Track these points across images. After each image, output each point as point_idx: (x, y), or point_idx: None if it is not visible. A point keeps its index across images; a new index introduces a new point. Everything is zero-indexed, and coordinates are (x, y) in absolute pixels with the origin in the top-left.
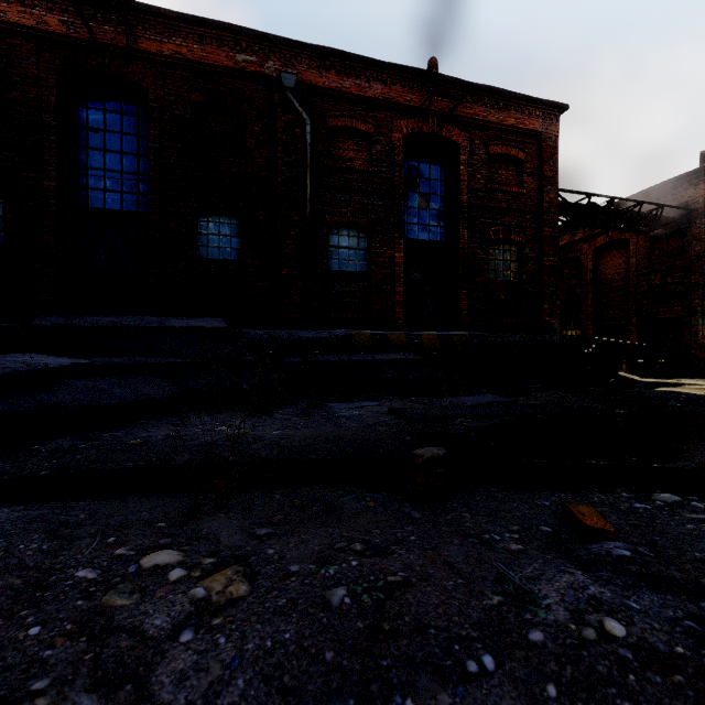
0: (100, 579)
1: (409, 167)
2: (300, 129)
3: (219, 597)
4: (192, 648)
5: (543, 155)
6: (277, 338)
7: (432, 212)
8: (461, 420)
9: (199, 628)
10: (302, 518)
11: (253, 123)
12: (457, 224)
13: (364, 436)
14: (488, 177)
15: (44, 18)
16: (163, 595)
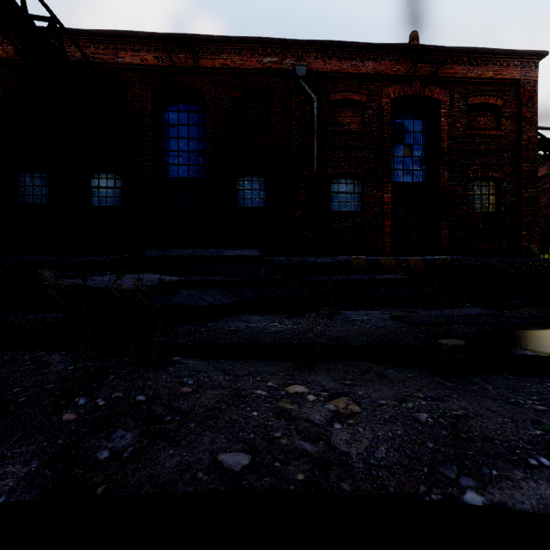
0: (269, 396)
1: (395, 125)
2: (309, 106)
3: (344, 411)
4: (344, 431)
5: (521, 100)
6: (294, 263)
7: (415, 158)
8: (456, 326)
9: (342, 423)
10: (364, 379)
11: (275, 106)
12: (438, 167)
13: (385, 332)
14: (467, 125)
15: (145, 57)
16: (310, 407)
